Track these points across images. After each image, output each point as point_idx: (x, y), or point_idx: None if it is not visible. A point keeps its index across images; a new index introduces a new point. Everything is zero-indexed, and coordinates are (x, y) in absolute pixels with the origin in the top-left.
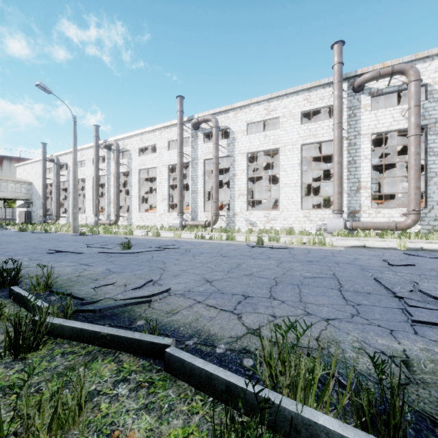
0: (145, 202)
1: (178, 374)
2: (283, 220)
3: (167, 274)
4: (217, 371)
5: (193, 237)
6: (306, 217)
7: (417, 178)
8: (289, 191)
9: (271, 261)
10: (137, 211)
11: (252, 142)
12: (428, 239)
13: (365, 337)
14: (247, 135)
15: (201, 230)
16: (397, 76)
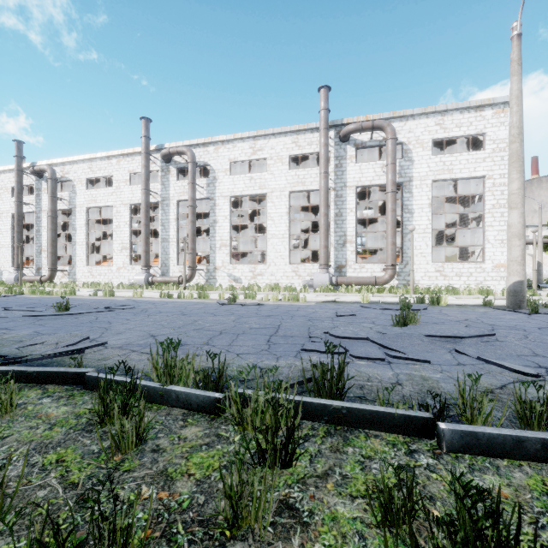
0: (98, 251)
1: (95, 388)
2: (271, 276)
3: (109, 333)
4: (122, 379)
5: (158, 296)
6: (295, 272)
7: (393, 235)
8: (276, 243)
9: (231, 317)
10: (85, 263)
11: (236, 184)
12: (397, 294)
13: (257, 361)
14: (230, 176)
15: (172, 287)
16: (379, 131)
